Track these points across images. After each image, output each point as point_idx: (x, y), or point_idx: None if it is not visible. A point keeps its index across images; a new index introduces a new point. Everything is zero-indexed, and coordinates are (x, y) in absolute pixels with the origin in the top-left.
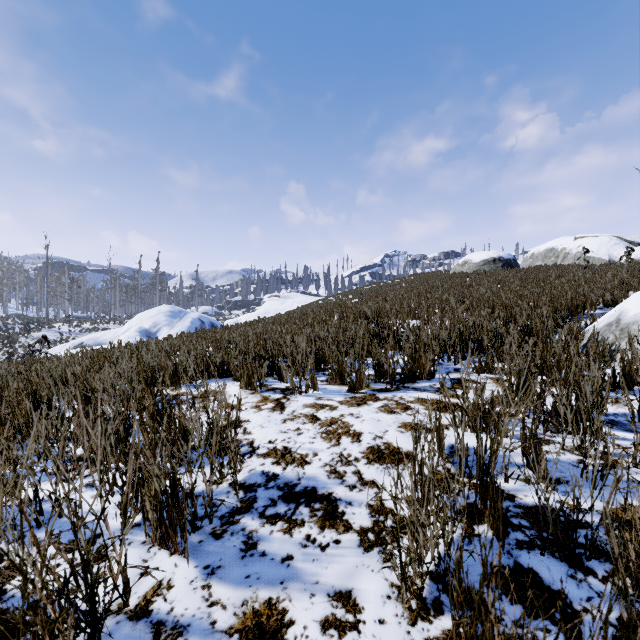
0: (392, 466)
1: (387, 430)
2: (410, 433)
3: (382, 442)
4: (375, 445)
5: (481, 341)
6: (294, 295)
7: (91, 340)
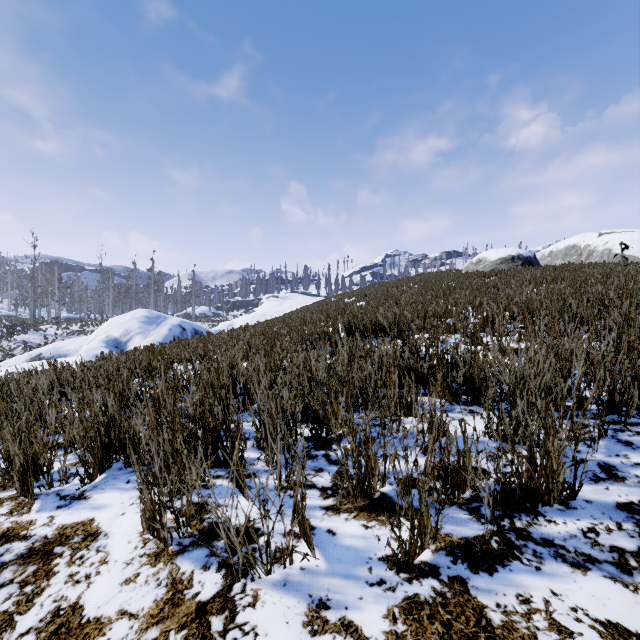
0: None
1: None
2: None
3: None
4: None
5: (613, 392)
6: (293, 296)
7: (51, 351)
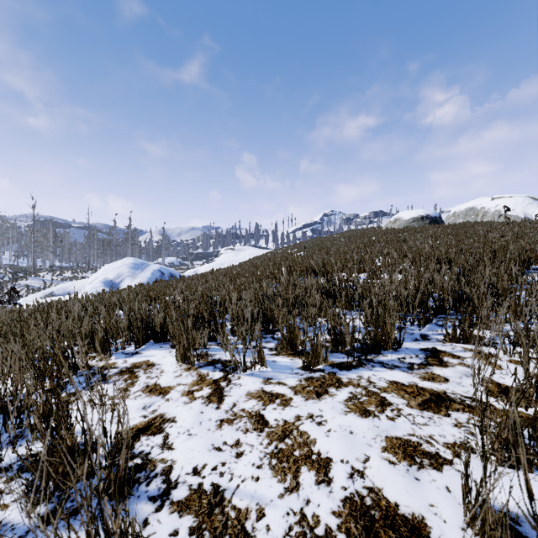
0: None
1: (368, 456)
2: (405, 466)
3: (365, 487)
4: (355, 494)
5: (443, 301)
6: (246, 248)
7: (60, 290)
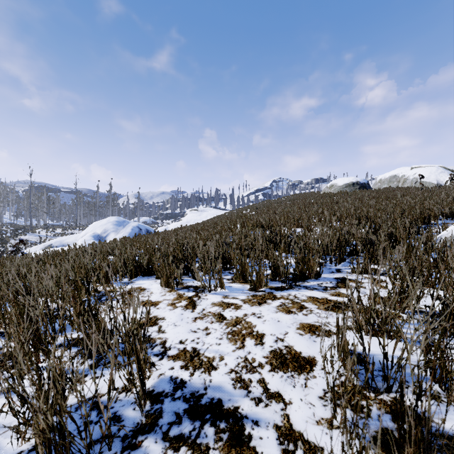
0: (325, 449)
1: (287, 332)
2: (309, 336)
3: (283, 345)
4: (277, 349)
5: (355, 246)
6: (208, 209)
7: (58, 242)
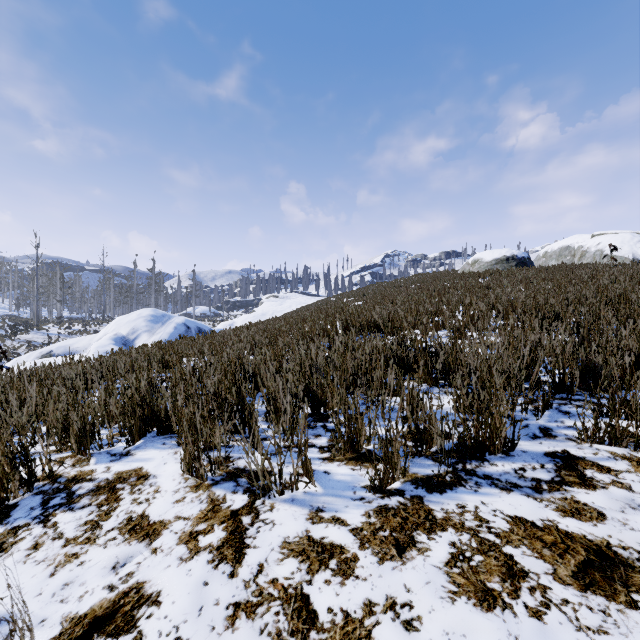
0: None
1: None
2: None
3: None
4: None
5: (563, 374)
6: (293, 295)
7: (61, 348)
